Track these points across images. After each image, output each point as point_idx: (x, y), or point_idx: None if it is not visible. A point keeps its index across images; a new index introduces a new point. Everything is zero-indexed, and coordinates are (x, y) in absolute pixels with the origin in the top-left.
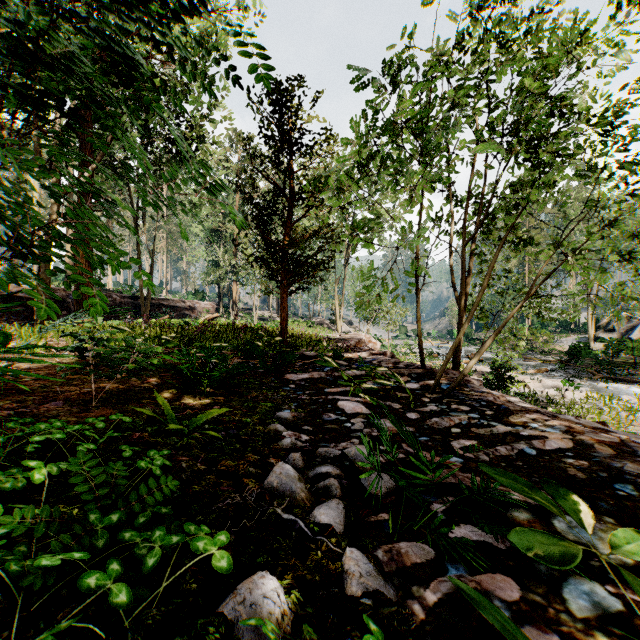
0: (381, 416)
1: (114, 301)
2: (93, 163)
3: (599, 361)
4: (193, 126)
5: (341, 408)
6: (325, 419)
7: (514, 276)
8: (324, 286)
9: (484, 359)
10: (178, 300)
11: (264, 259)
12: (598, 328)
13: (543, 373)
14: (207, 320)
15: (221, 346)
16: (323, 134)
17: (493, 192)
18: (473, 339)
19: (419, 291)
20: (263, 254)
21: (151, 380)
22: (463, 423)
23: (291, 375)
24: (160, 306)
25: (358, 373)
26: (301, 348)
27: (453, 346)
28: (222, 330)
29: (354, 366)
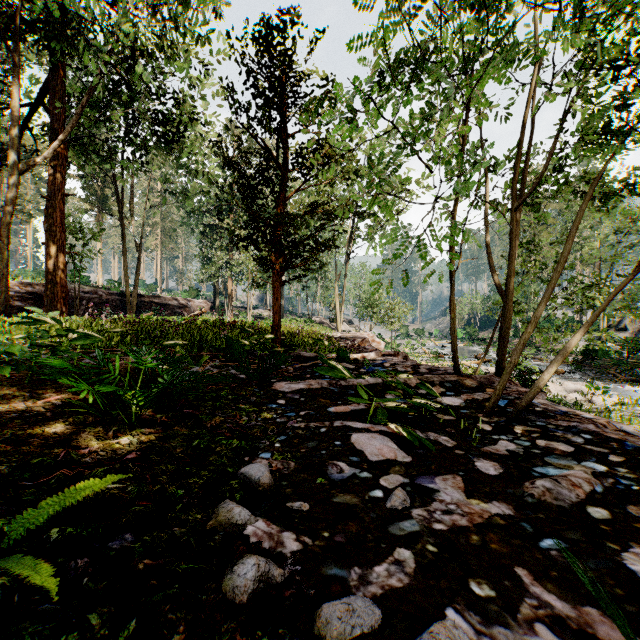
0: (432, 468)
1: (100, 298)
2: (60, 136)
3: (616, 362)
4: (180, 104)
5: (358, 449)
6: (332, 477)
7: (519, 274)
8: (323, 283)
9: (492, 359)
10: (170, 298)
11: (251, 238)
12: (609, 327)
13: (559, 375)
14: (192, 316)
15: (176, 344)
16: (324, 86)
17: (561, 130)
18: (477, 339)
19: (453, 272)
20: (251, 235)
21: (56, 398)
22: (598, 490)
23: (281, 384)
24: (151, 304)
25: (372, 381)
26: (298, 348)
27: (520, 344)
28: (203, 326)
29: (363, 370)
